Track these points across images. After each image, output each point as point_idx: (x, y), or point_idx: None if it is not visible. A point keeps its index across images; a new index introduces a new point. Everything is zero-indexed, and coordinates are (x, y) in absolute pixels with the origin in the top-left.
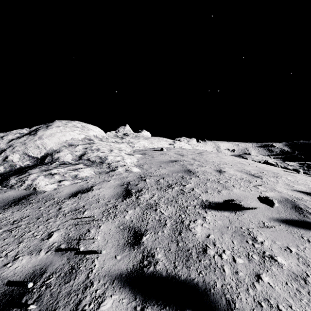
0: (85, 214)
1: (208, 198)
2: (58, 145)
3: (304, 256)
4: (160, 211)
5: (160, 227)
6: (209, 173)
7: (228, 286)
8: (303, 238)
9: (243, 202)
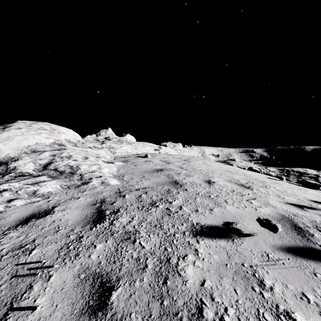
0: (33, 254)
1: (199, 220)
2: (16, 151)
3: None
4: (140, 243)
5: (138, 271)
6: (198, 184)
7: None
8: (317, 276)
9: (239, 225)
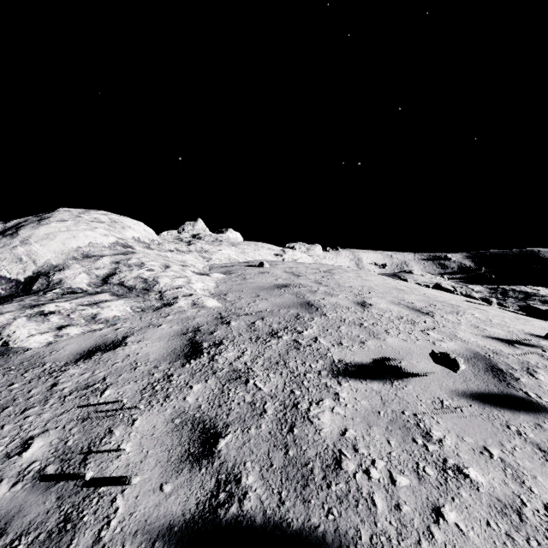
0: (106, 394)
1: (343, 356)
2: (61, 256)
3: (515, 464)
4: (255, 384)
5: (254, 417)
6: (344, 308)
7: (382, 539)
8: (511, 429)
9: (404, 363)
